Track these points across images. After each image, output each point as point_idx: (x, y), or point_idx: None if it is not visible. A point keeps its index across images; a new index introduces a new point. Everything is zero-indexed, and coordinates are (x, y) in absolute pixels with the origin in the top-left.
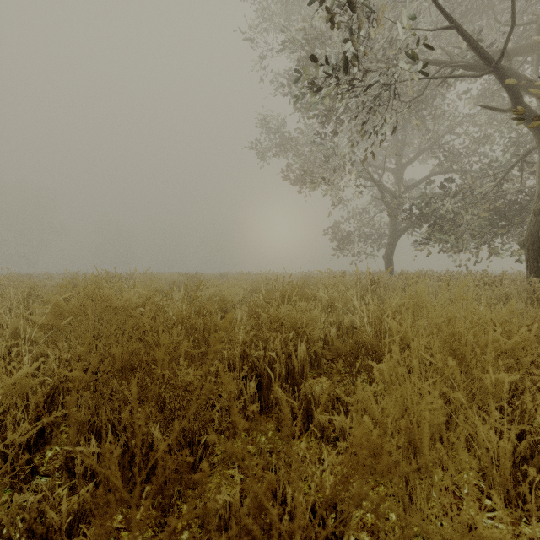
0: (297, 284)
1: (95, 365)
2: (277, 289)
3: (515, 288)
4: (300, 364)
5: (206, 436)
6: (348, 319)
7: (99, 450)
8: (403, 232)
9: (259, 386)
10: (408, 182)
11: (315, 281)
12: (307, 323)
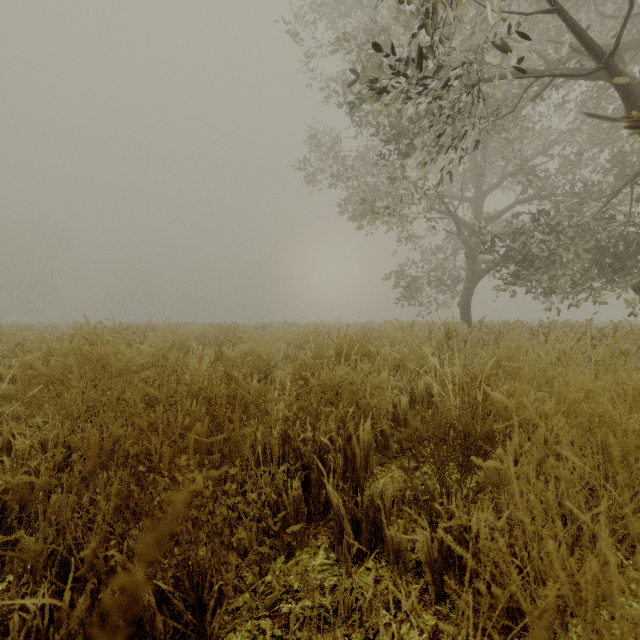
0: (356, 338)
1: (56, 465)
2: (330, 344)
3: (632, 342)
4: (363, 451)
5: (220, 582)
6: (422, 383)
7: (53, 602)
8: (483, 274)
9: (306, 481)
10: (488, 214)
11: (377, 333)
12: (372, 393)
